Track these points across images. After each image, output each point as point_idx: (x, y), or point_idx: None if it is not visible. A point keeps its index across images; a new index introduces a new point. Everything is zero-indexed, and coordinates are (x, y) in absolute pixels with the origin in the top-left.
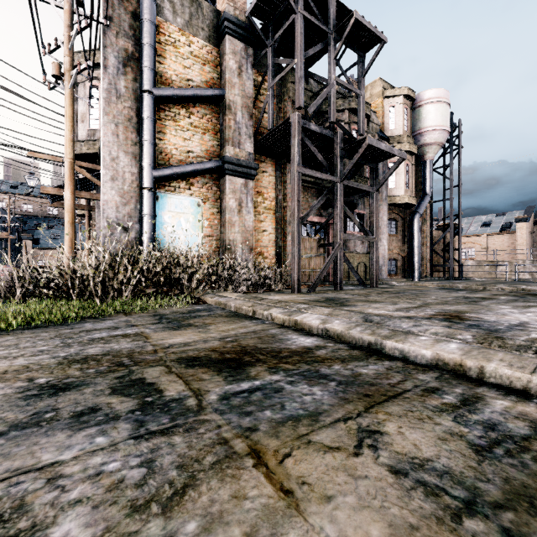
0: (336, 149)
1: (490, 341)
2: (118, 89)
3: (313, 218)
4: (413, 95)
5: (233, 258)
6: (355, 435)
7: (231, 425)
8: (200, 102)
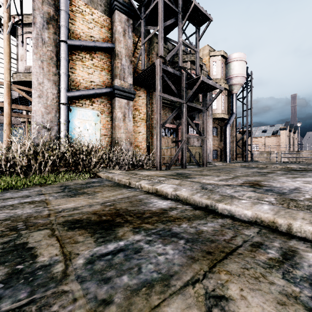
0: (183, 83)
1: (288, 203)
2: (43, 38)
3: (169, 125)
4: (226, 55)
5: (120, 149)
6: (203, 303)
7: (86, 298)
8: (98, 51)
